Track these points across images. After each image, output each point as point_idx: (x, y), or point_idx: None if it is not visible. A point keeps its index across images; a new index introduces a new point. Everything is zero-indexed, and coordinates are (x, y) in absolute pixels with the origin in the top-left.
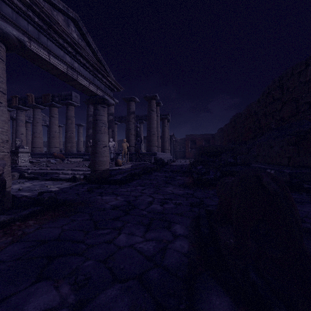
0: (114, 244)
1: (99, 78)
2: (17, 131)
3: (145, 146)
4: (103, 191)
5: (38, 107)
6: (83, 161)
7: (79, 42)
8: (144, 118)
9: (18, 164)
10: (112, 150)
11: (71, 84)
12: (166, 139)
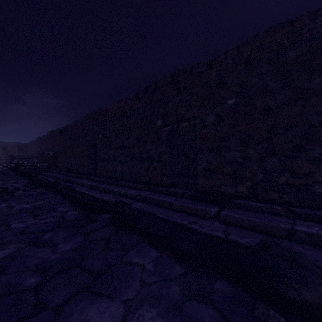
0: None
1: None
2: None
3: None
4: None
5: None
6: None
7: None
8: None
9: None
10: None
11: None
12: None
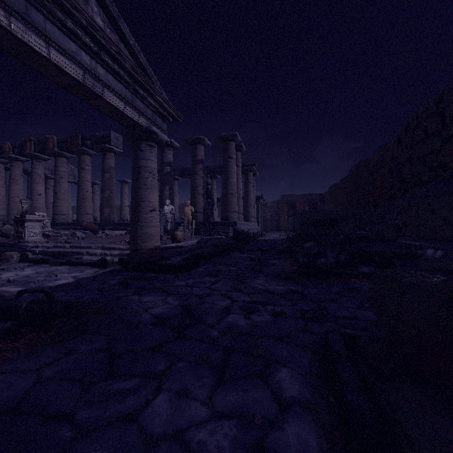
0: (140, 428)
1: (142, 97)
2: (32, 191)
3: (219, 213)
4: (146, 284)
5: (62, 155)
6: (125, 234)
7: (107, 33)
8: (218, 170)
9: (24, 239)
10: (168, 218)
11: (94, 105)
12: (251, 202)
